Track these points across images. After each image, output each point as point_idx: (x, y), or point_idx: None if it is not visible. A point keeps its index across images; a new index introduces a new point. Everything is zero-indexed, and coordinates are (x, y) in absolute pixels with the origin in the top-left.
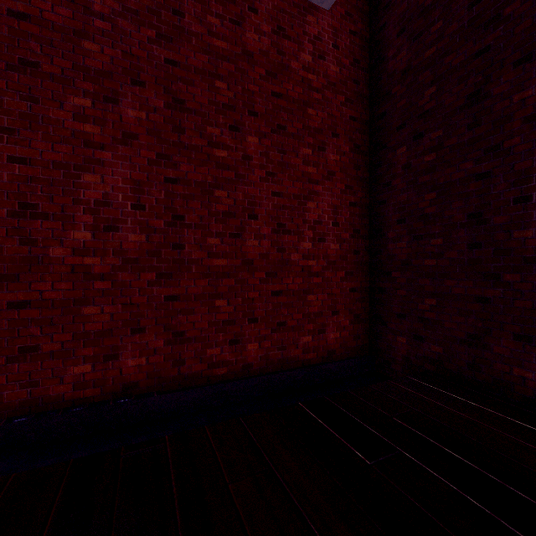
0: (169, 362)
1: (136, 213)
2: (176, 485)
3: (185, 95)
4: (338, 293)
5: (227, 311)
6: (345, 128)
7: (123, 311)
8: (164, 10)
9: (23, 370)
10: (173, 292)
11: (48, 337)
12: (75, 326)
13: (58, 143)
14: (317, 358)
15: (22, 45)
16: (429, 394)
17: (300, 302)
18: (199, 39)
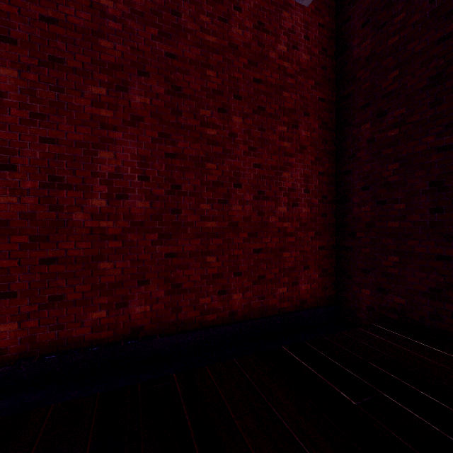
0: (169, 309)
1: (142, 183)
2: (189, 419)
3: (182, 82)
4: (309, 250)
5: (216, 266)
6: (315, 108)
7: (131, 266)
8: (165, 11)
9: (51, 315)
10: (172, 250)
11: (72, 288)
12: (93, 278)
13: (79, 126)
14: (291, 306)
15: (51, 45)
16: (396, 340)
17: (276, 258)
18: (193, 35)
